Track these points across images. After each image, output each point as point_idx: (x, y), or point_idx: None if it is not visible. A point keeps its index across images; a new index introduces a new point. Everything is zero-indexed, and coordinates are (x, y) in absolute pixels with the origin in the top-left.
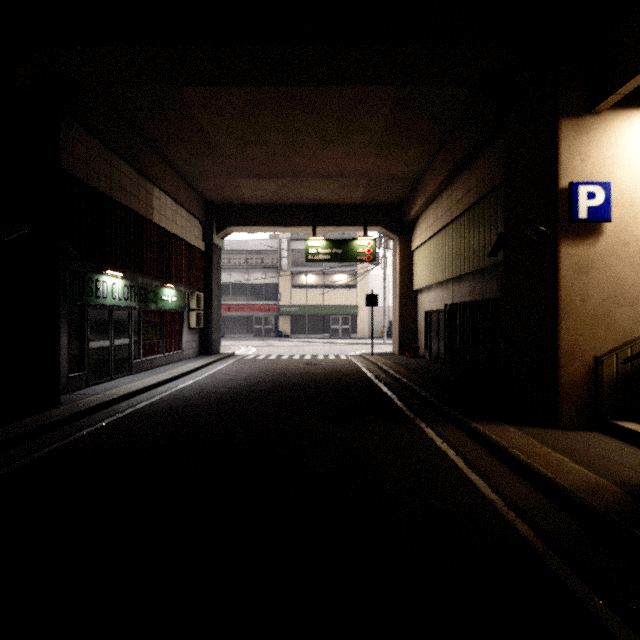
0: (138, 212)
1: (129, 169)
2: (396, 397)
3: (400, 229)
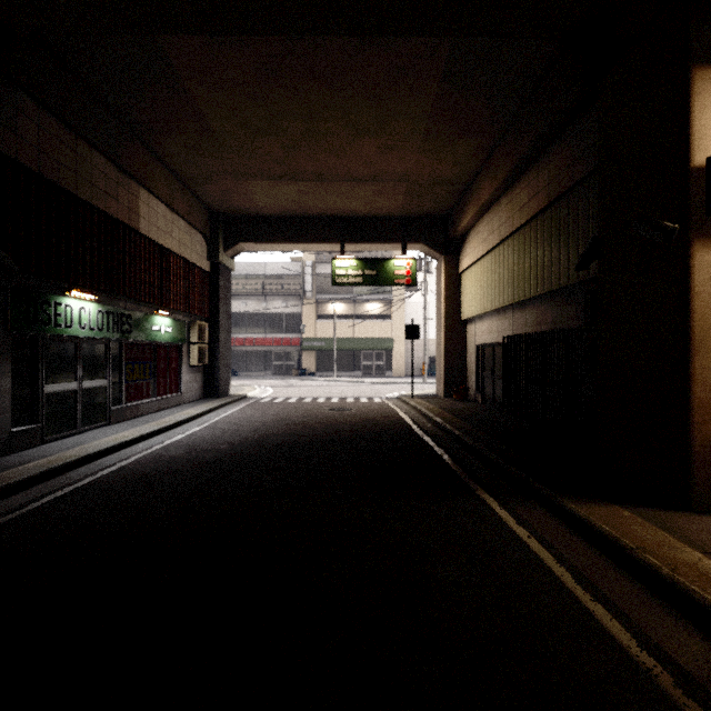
0: (117, 218)
1: (104, 162)
2: (449, 457)
3: (445, 247)
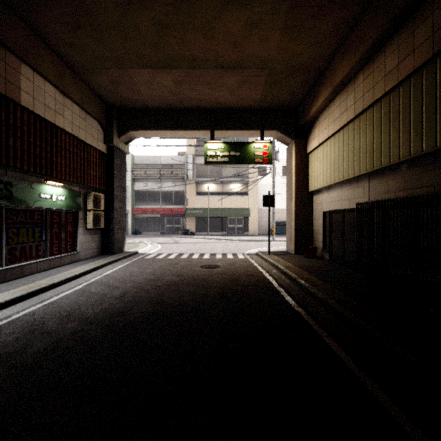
0: None
1: None
2: (345, 352)
3: (296, 132)
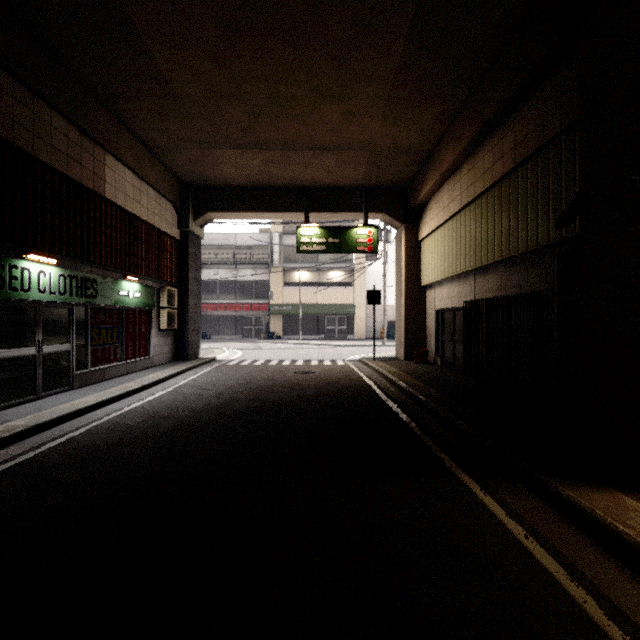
0: (81, 182)
1: (66, 124)
2: (417, 426)
3: (406, 216)
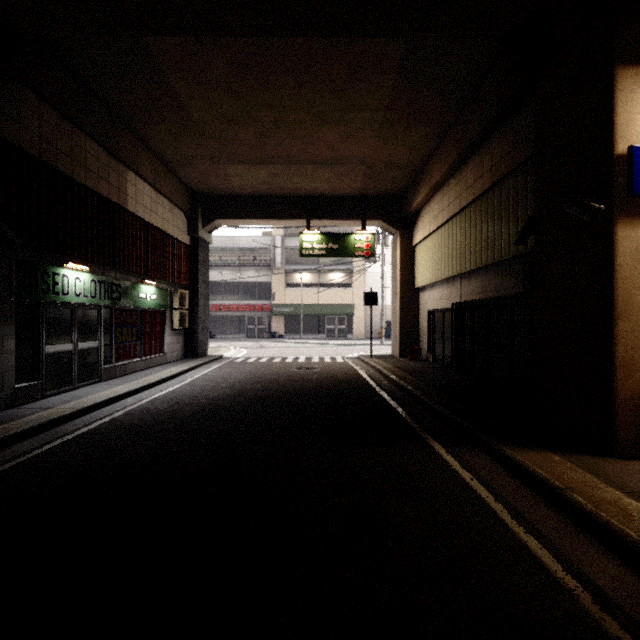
0: (108, 198)
1: (97, 148)
2: (403, 410)
3: (401, 223)
